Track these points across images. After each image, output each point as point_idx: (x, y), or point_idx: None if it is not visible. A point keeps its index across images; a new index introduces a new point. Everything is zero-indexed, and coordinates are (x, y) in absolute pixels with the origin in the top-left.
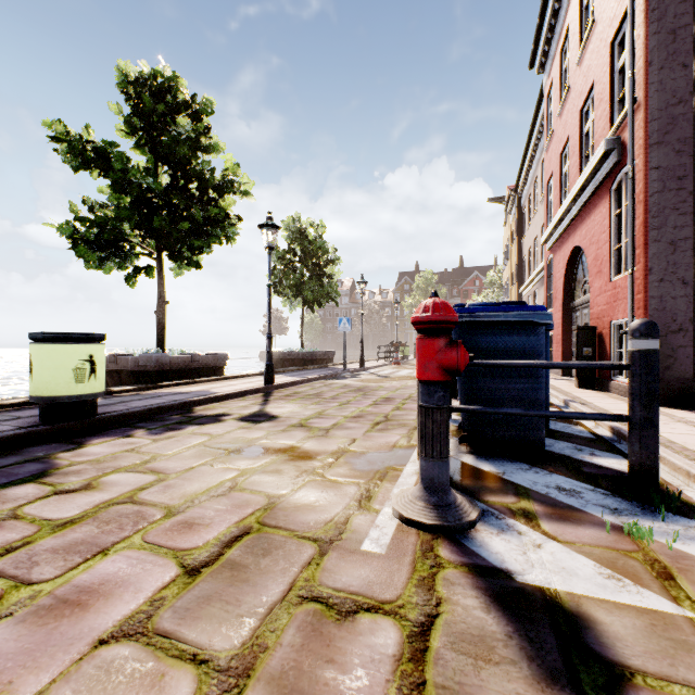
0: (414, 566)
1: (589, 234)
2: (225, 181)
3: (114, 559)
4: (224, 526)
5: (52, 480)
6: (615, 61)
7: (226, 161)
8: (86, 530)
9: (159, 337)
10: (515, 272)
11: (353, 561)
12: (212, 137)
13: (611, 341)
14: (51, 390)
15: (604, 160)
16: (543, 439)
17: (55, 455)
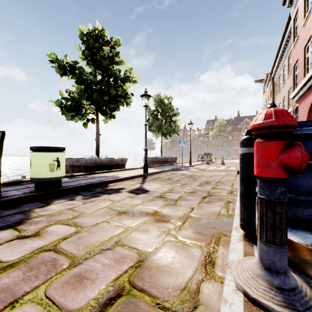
0: None
1: None
2: (125, 76)
3: None
4: (104, 283)
5: (22, 227)
6: None
7: (126, 67)
8: (15, 275)
9: (96, 150)
10: None
11: None
12: (120, 57)
13: None
14: (39, 175)
15: None
16: None
17: (33, 210)
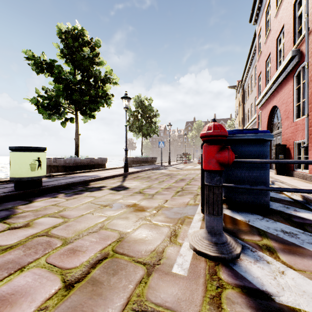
0: (206, 286)
1: (281, 99)
2: (106, 78)
3: (25, 275)
4: (93, 252)
5: (10, 221)
6: (296, 12)
7: (106, 68)
8: (16, 253)
9: (76, 150)
10: (241, 120)
11: (167, 281)
12: (100, 58)
13: (294, 151)
14: (19, 174)
15: (290, 61)
16: (268, 202)
17: (17, 207)
